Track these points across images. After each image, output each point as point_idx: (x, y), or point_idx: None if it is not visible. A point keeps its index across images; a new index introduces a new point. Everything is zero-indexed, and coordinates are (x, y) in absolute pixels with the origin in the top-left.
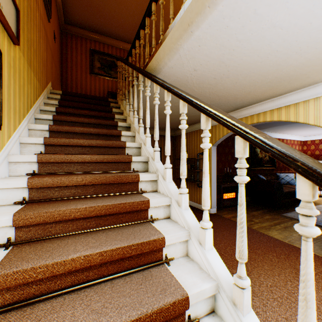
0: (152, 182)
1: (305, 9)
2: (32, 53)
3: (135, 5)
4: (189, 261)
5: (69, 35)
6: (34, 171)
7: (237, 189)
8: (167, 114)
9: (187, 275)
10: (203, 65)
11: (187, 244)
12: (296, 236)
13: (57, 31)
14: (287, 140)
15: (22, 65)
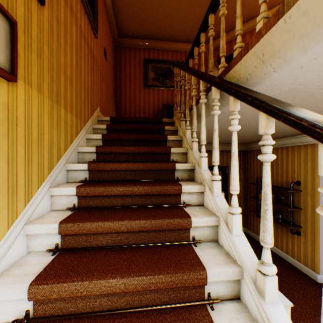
0: None
1: None
2: (63, 83)
3: None
4: None
5: (122, 49)
6: (27, 312)
7: None
8: None
9: None
10: None
11: None
12: None
13: (109, 47)
14: None
15: (36, 106)
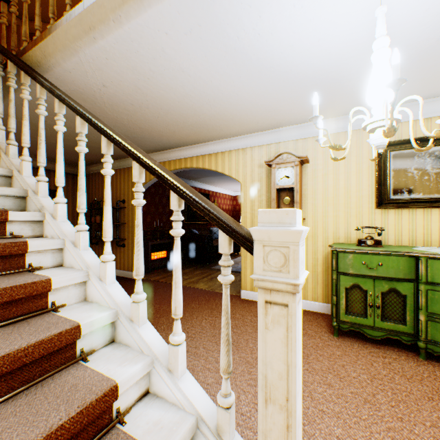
0: (34, 224)
1: (204, 68)
2: None
3: None
4: (87, 304)
5: None
6: None
7: (169, 247)
8: (60, 132)
9: (83, 313)
10: (115, 83)
11: (86, 288)
12: (219, 284)
13: None
14: (220, 193)
15: None
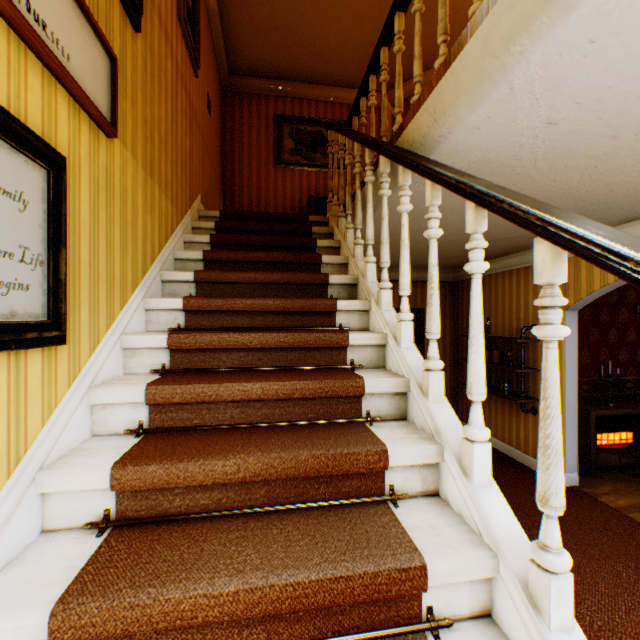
0: (424, 468)
1: None
2: (157, 146)
3: (365, 0)
4: None
5: (236, 97)
6: (141, 422)
7: (639, 423)
8: (475, 275)
9: None
10: (585, 102)
11: None
12: None
13: (214, 93)
14: None
15: (131, 176)
